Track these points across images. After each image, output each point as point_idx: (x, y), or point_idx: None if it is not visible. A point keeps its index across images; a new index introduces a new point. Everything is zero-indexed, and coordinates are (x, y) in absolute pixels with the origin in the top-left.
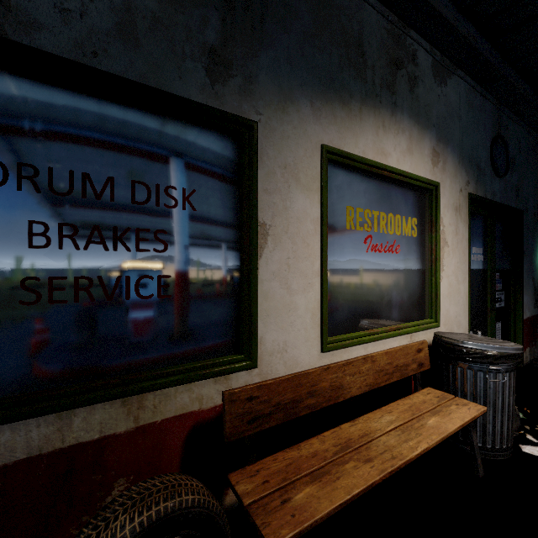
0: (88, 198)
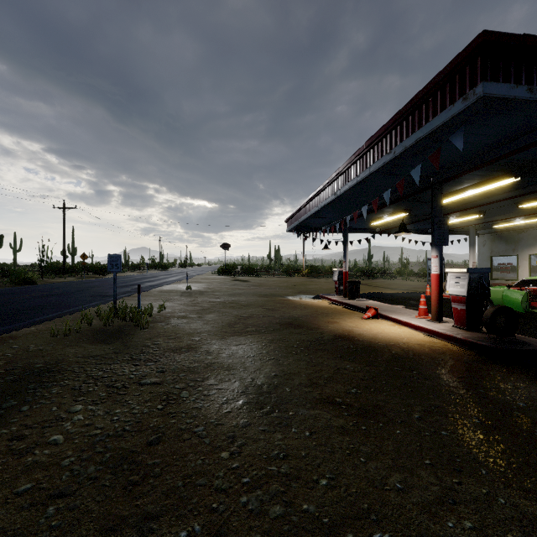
0: (504, 265)
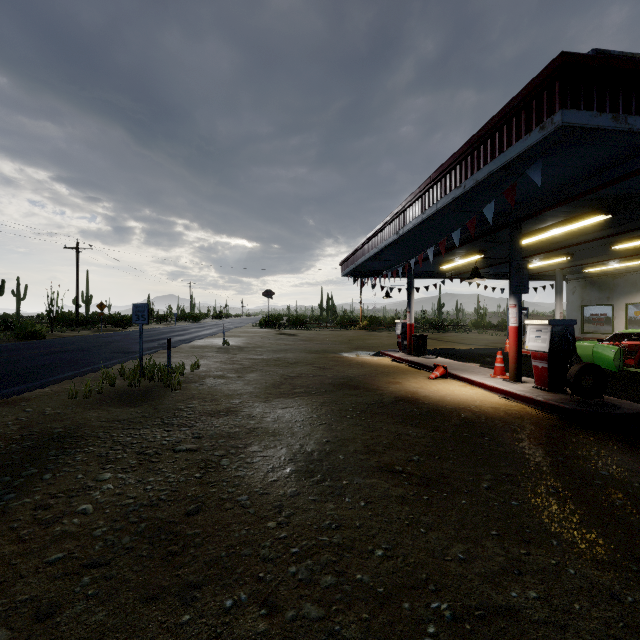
0: (596, 316)
